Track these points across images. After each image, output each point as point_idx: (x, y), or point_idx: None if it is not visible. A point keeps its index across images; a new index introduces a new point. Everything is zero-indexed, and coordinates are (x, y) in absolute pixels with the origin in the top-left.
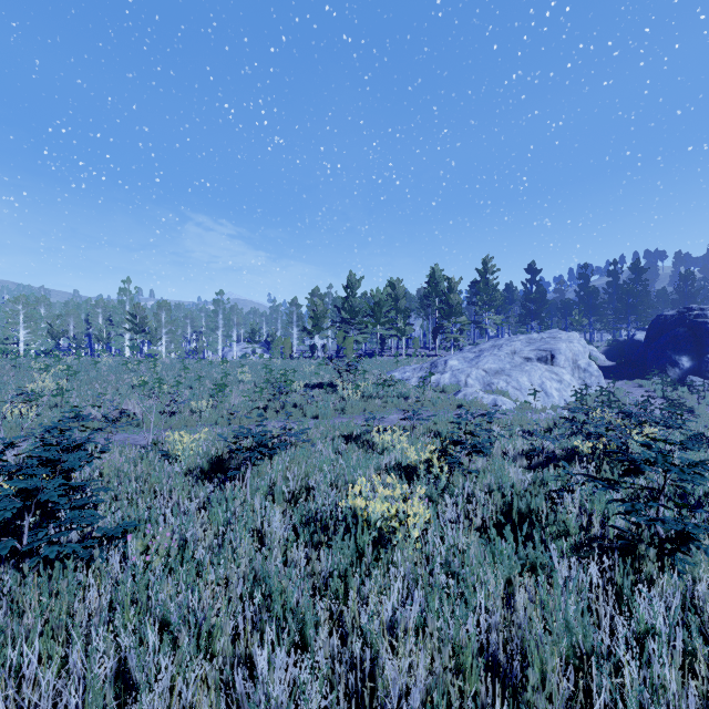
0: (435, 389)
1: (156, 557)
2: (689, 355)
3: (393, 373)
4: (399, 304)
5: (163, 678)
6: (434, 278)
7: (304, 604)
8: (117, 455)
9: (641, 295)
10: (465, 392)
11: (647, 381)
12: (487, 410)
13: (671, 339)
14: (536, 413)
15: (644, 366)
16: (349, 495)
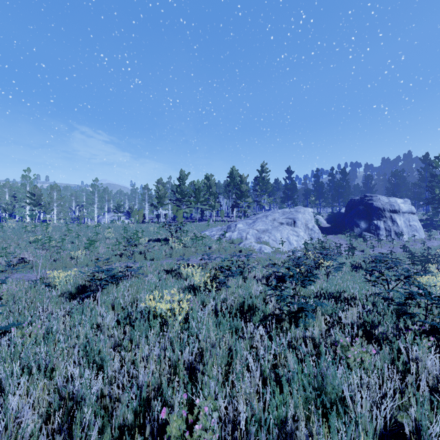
0: (228, 241)
1: (30, 339)
2: (364, 221)
3: (205, 232)
4: (211, 189)
5: (23, 387)
6: (233, 175)
7: (107, 352)
8: (14, 287)
9: (346, 187)
10: (244, 243)
11: (343, 235)
12: (256, 253)
13: (356, 212)
14: (282, 254)
15: (343, 227)
16: (147, 300)
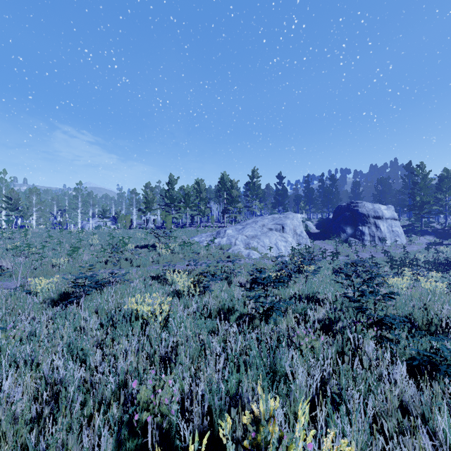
0: (217, 247)
1: (14, 340)
2: (350, 226)
3: (194, 238)
4: (202, 195)
5: (11, 378)
6: (223, 180)
7: (90, 348)
8: None
9: (335, 193)
10: (233, 249)
11: (330, 241)
12: (244, 259)
13: (343, 218)
14: (270, 260)
15: (331, 232)
16: (129, 303)
